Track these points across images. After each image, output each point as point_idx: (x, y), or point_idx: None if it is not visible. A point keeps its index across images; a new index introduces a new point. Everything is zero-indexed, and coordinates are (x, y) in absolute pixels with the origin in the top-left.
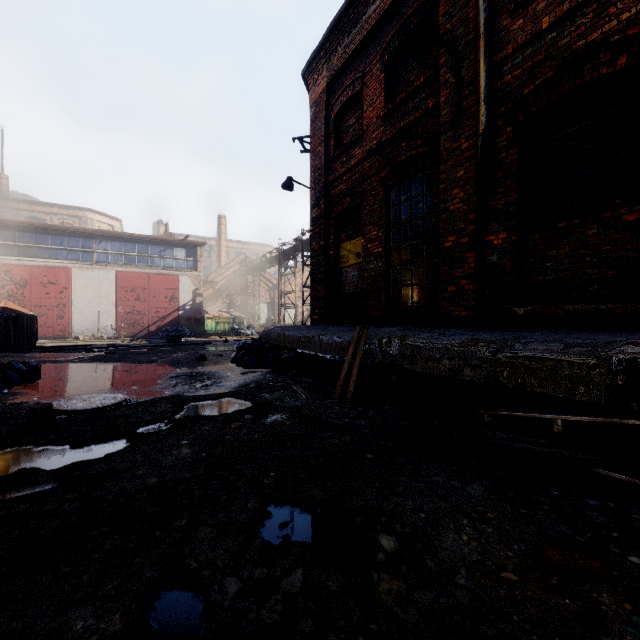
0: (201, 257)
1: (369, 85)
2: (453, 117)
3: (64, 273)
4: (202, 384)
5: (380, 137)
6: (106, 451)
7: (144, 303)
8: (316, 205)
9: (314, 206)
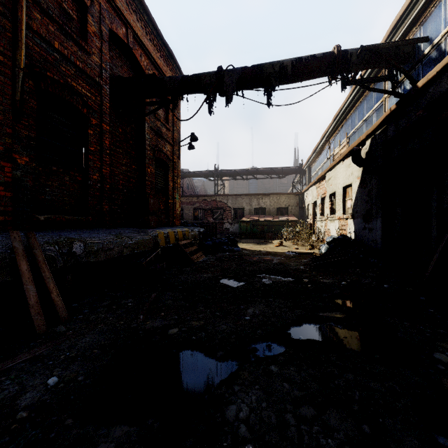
0: None
1: None
2: None
3: None
4: None
5: None
6: (304, 332)
7: None
8: None
9: None
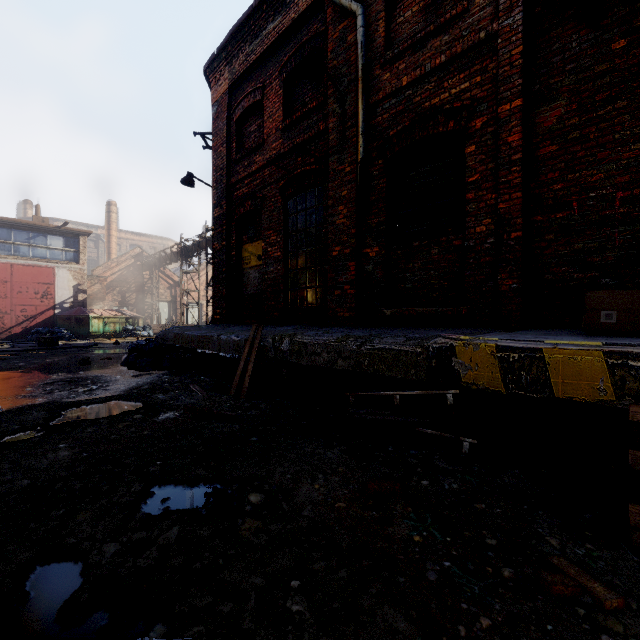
0: (85, 248)
1: (269, 97)
2: (339, 143)
3: None
4: (85, 389)
5: (279, 148)
6: None
7: (5, 299)
8: (218, 205)
9: (216, 205)
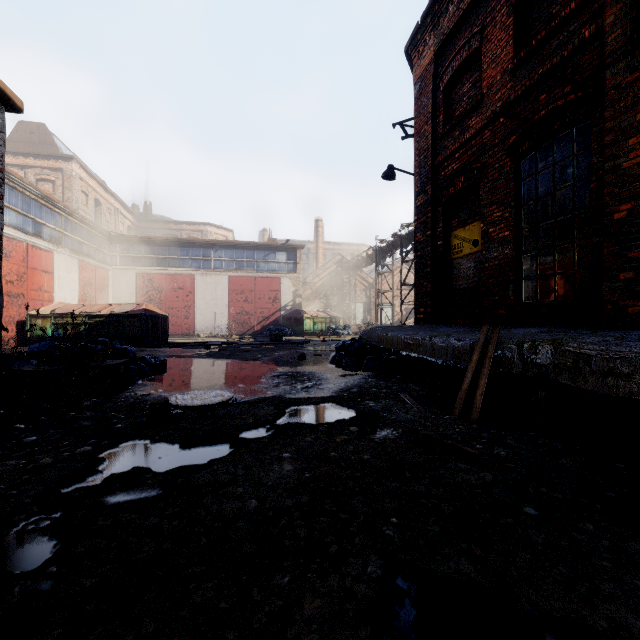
0: (300, 259)
1: (491, 38)
2: (628, 39)
3: (189, 279)
4: (303, 385)
5: (507, 96)
6: (210, 456)
7: (251, 304)
8: (421, 191)
9: (419, 193)
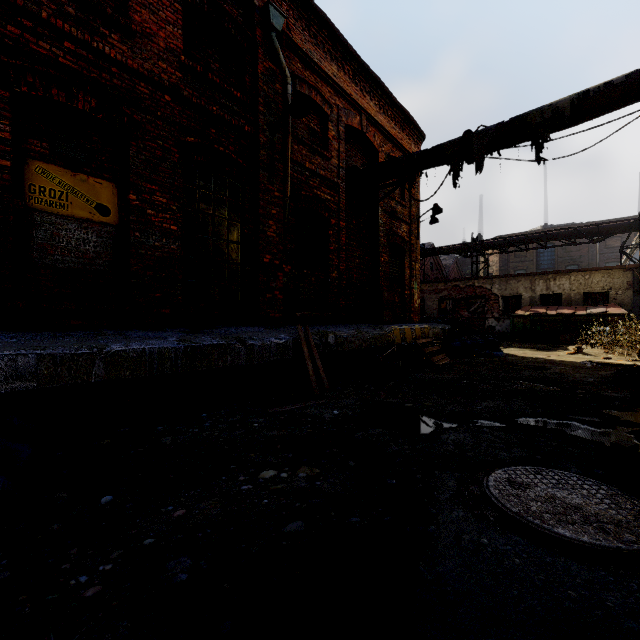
0: None
1: None
2: (269, 164)
3: None
4: (303, 469)
5: (176, 82)
6: (535, 423)
7: None
8: None
9: None
